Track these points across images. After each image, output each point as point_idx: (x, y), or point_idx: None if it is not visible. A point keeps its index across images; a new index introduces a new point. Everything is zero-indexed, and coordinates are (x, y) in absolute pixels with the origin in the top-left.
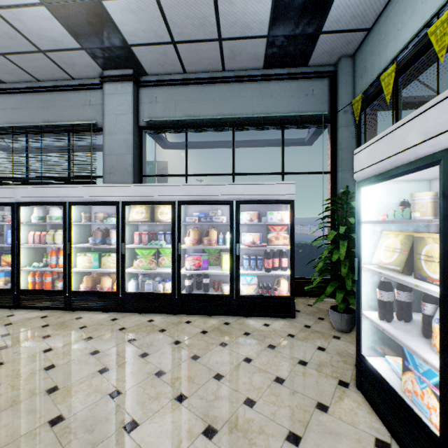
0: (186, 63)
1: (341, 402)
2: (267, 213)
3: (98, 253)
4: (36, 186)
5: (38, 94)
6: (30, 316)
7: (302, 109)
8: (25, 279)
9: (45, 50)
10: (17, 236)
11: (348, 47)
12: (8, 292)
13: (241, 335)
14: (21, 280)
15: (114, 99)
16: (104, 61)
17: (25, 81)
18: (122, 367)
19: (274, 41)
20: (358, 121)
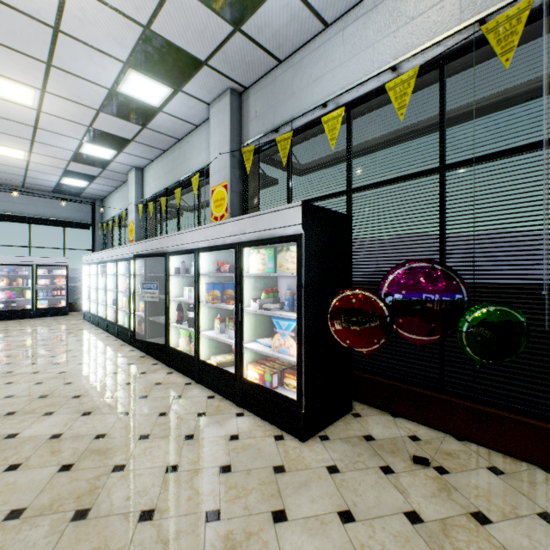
0: None
1: (78, 321)
2: (54, 270)
3: None
4: None
5: None
6: None
7: (76, 218)
8: None
9: None
10: None
11: (99, 198)
12: None
13: (41, 320)
14: None
15: None
16: None
17: None
18: None
19: (58, 189)
20: (105, 229)
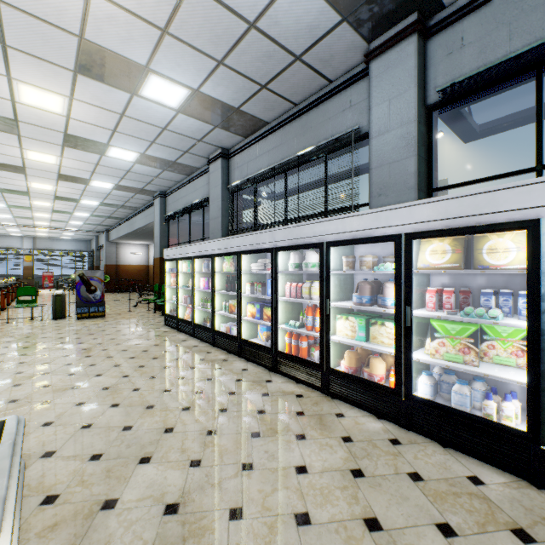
0: None
1: None
2: None
3: (364, 319)
4: (291, 226)
5: (295, 121)
6: (285, 388)
7: None
8: (282, 339)
9: (301, 54)
10: (275, 288)
11: None
12: (268, 350)
13: None
14: (278, 339)
15: (385, 79)
16: (371, 25)
17: (284, 112)
18: None
19: None
20: None
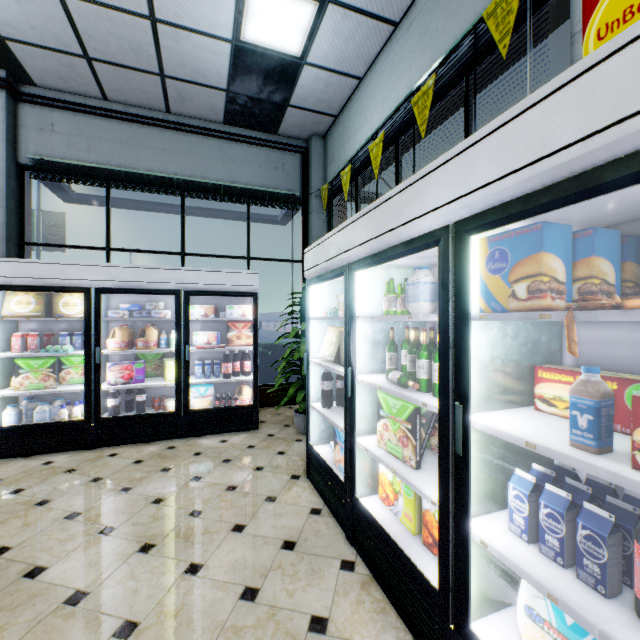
0: (108, 88)
1: (290, 491)
2: (226, 307)
3: None
4: None
5: None
6: None
7: (271, 184)
8: None
9: None
10: None
11: (318, 127)
12: None
13: (191, 456)
14: None
15: None
16: None
17: None
18: (7, 522)
19: (235, 98)
20: (329, 209)
